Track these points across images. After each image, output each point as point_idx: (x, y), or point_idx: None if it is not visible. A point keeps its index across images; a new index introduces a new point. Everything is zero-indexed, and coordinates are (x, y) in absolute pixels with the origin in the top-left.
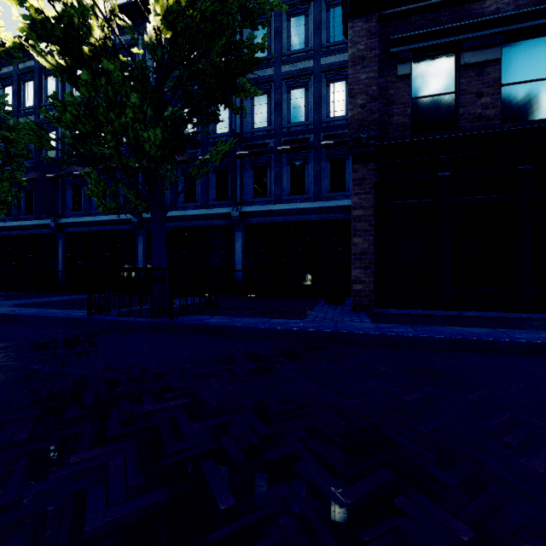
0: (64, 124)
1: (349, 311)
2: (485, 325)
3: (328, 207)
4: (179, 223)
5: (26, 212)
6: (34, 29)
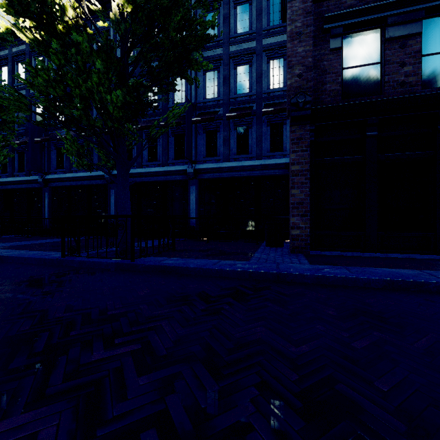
0: (37, 88)
1: (288, 253)
2: (410, 266)
3: (268, 165)
4: (144, 179)
5: (19, 170)
6: (11, 5)
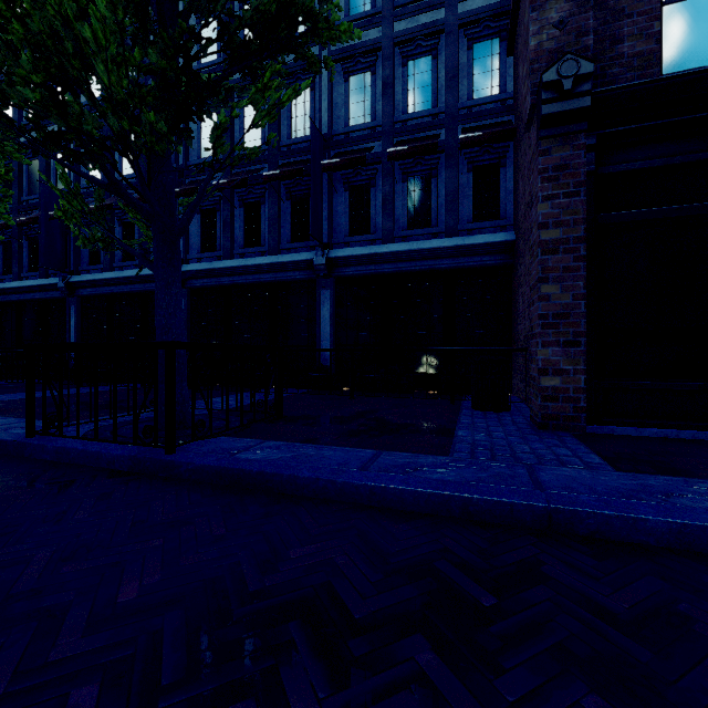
0: None
1: (532, 430)
2: None
3: (470, 246)
4: (236, 279)
5: (30, 269)
6: None
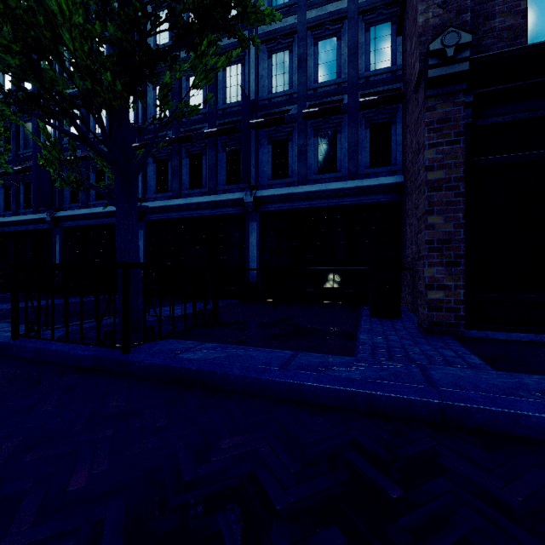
0: None
1: (420, 334)
2: None
3: (367, 187)
4: (183, 214)
5: (25, 206)
6: None
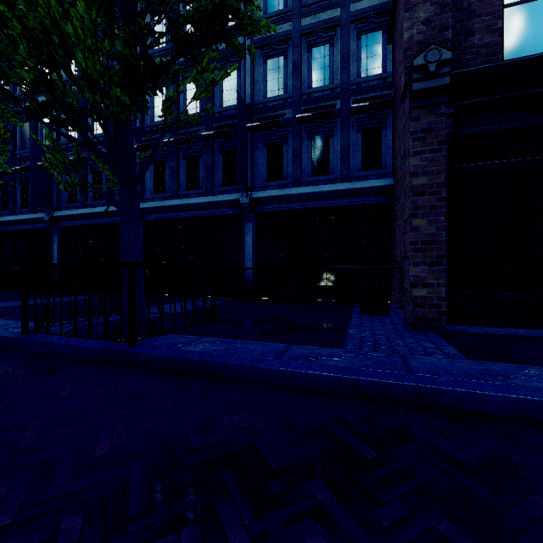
0: None
1: (406, 329)
2: None
3: (359, 189)
4: (180, 214)
5: (22, 206)
6: None
